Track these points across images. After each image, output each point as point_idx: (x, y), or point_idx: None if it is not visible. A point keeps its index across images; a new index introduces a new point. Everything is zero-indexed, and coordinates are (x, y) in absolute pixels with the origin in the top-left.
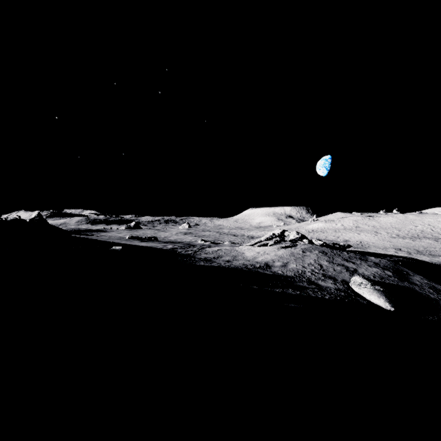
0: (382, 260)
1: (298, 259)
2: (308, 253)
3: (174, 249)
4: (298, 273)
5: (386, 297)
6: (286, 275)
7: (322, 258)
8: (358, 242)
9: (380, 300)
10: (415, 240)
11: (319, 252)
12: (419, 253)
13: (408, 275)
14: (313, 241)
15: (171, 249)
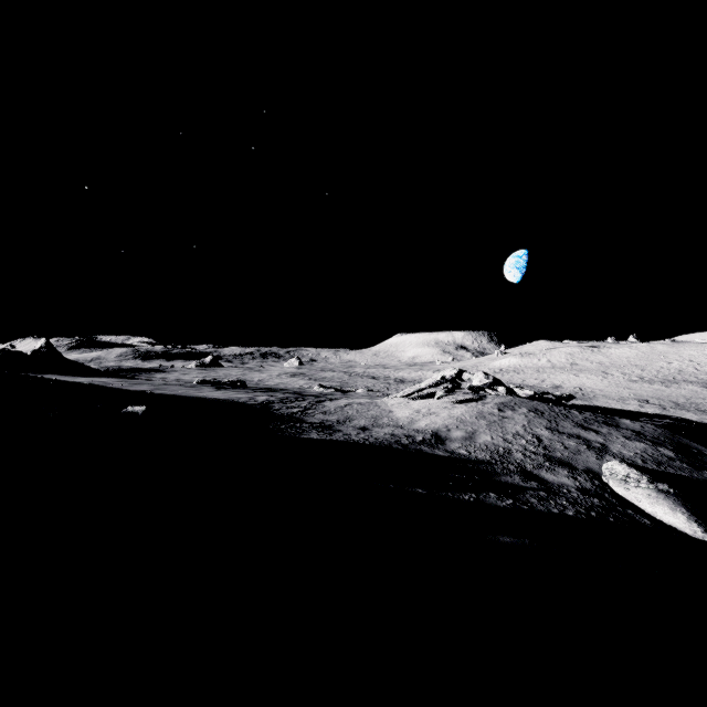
0: (646, 425)
1: (492, 424)
2: (509, 412)
3: (268, 403)
4: (497, 455)
5: (687, 509)
6: (477, 458)
7: (536, 423)
8: (577, 388)
9: (676, 516)
10: (669, 386)
11: (529, 411)
12: (680, 407)
13: (703, 457)
14: (515, 390)
15: (261, 405)
